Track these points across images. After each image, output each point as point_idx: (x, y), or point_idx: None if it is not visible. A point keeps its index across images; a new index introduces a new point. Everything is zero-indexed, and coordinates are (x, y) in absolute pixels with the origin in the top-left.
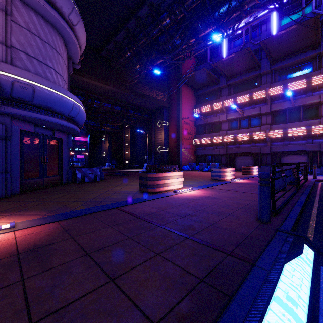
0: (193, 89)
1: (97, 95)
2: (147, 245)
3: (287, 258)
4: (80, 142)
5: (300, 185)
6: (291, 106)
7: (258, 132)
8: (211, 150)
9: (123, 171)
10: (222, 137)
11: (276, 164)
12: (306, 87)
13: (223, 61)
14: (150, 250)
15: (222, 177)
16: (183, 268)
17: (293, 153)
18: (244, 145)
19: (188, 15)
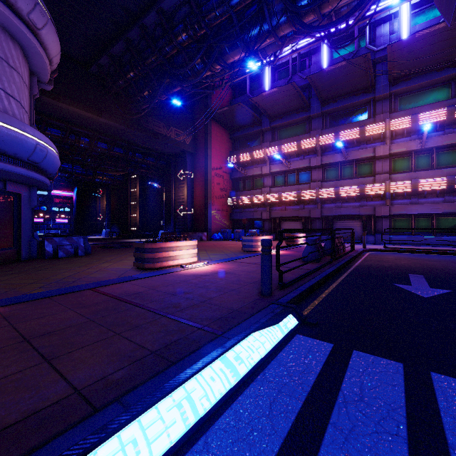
0: (227, 130)
1: (85, 130)
2: (109, 326)
3: (258, 327)
4: (61, 198)
5: (338, 256)
6: (344, 160)
7: (307, 191)
8: (251, 213)
9: (126, 241)
10: (264, 195)
11: (283, 230)
12: (359, 137)
13: (264, 96)
14: (111, 330)
15: (255, 248)
16: (140, 344)
17: (347, 218)
18: (291, 206)
19: (211, 34)
